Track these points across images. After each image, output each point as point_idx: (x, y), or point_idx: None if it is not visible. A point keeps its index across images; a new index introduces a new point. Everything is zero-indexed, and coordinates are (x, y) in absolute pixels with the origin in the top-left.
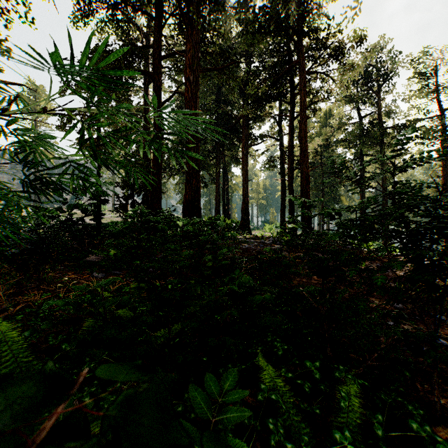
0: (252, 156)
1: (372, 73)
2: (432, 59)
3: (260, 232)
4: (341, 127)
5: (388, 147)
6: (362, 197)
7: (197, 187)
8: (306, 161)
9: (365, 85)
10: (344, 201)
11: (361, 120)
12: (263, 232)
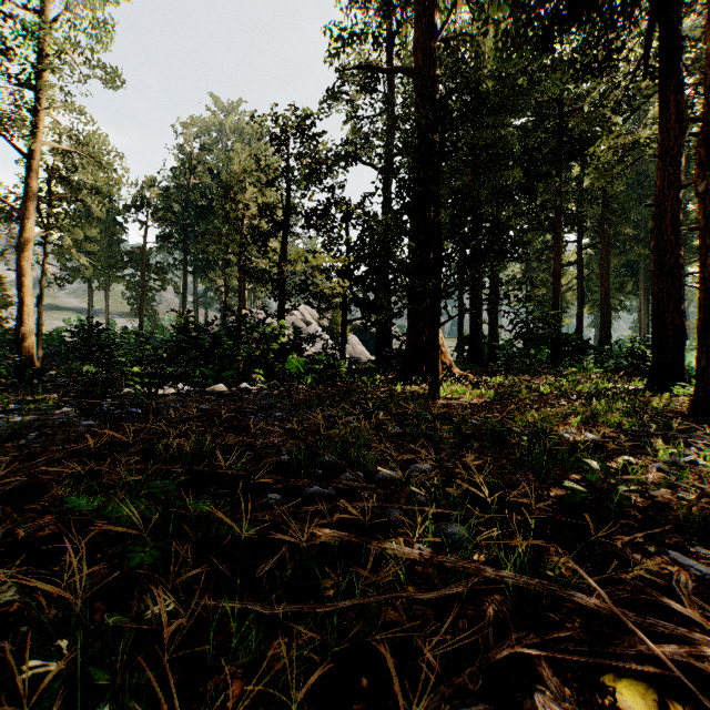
0: None
1: None
2: None
3: None
4: None
5: None
6: None
7: (608, 329)
8: None
9: None
10: None
11: None
12: None
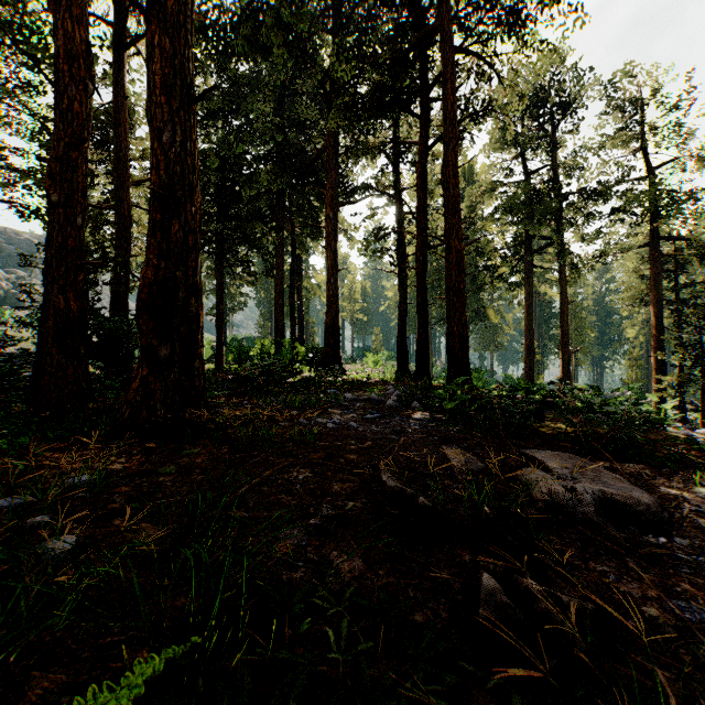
0: (344, 233)
1: (546, 97)
2: (637, 85)
3: (357, 368)
4: (494, 190)
5: (571, 225)
6: (529, 309)
7: (183, 246)
8: (459, 225)
9: (535, 118)
10: (492, 316)
11: (526, 180)
12: (362, 366)
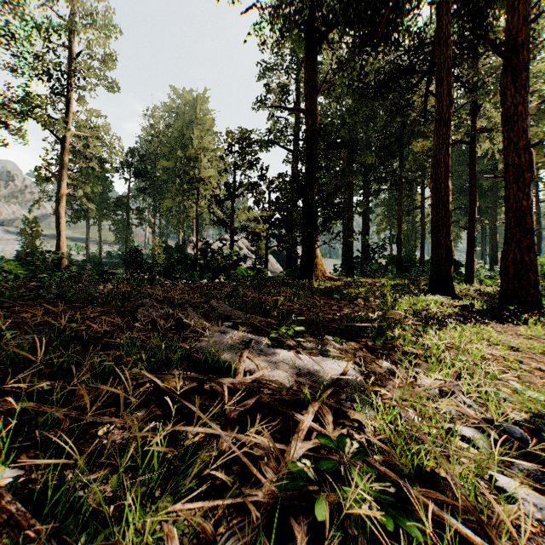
0: None
1: None
2: None
3: None
4: None
5: None
6: None
7: None
8: None
9: None
10: None
11: None
12: None
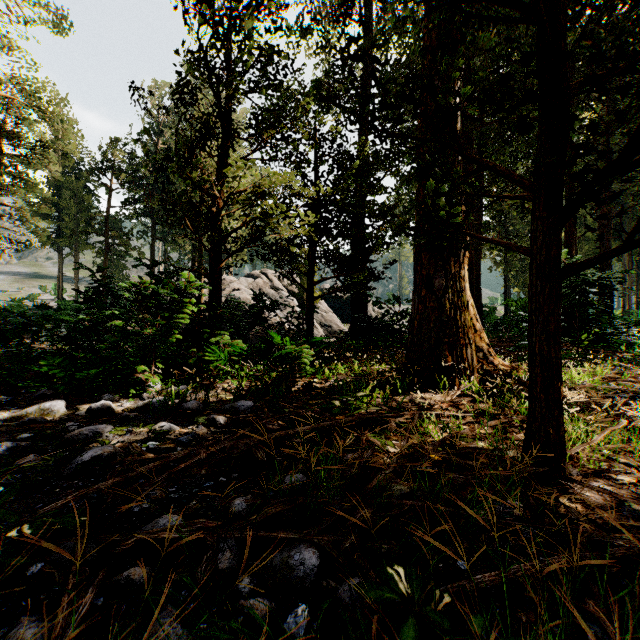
0: None
1: None
2: None
3: None
4: None
5: None
6: None
7: (609, 295)
8: None
9: None
10: None
11: None
12: None
